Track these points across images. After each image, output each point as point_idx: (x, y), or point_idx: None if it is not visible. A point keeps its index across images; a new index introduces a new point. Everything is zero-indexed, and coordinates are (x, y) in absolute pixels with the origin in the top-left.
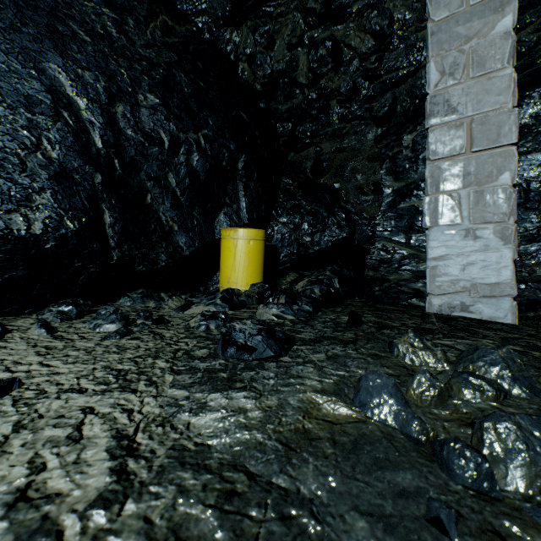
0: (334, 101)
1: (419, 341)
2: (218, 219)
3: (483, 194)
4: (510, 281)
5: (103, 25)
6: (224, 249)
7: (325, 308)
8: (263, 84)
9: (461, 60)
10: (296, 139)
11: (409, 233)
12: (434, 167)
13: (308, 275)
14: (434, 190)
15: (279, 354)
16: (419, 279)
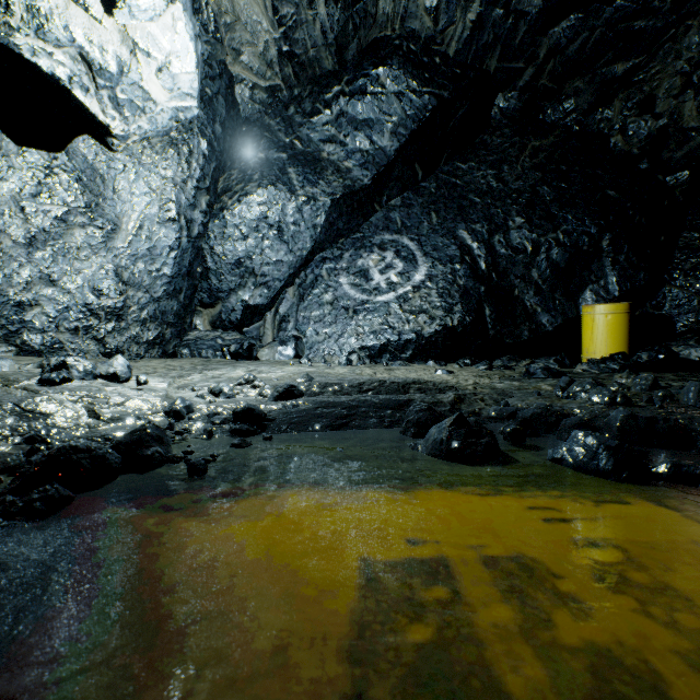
0: None
1: (626, 375)
2: (582, 296)
3: None
4: None
5: (487, 184)
6: (583, 324)
7: (653, 372)
8: (639, 148)
9: None
10: None
11: None
12: None
13: (671, 345)
14: None
15: (547, 377)
16: None
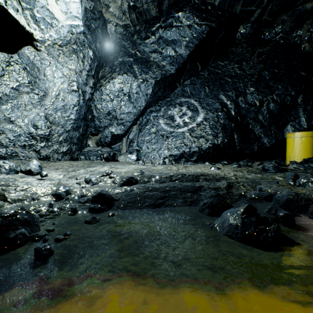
0: None
1: None
2: (286, 128)
3: None
4: None
5: (234, 71)
6: (287, 143)
7: None
8: None
9: None
10: None
11: None
12: None
13: None
14: None
15: (276, 172)
16: None
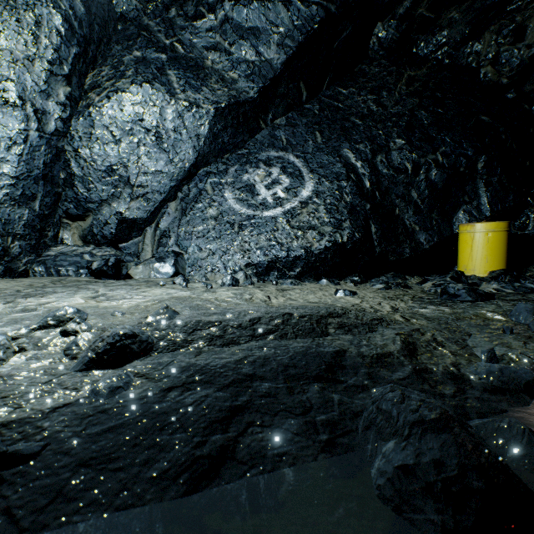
0: None
1: None
2: (456, 216)
3: None
4: None
5: (367, 108)
6: (460, 242)
7: None
8: (509, 77)
9: None
10: None
11: None
12: None
13: None
14: None
15: (475, 300)
16: None
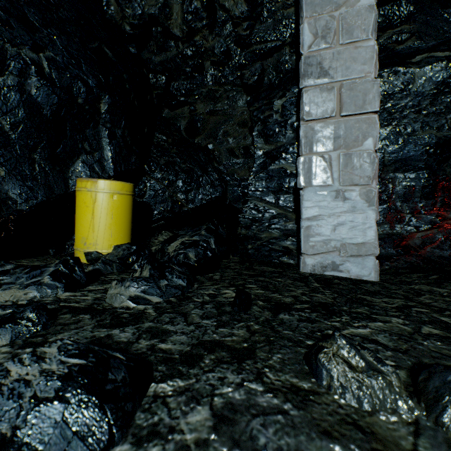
0: (208, 62)
1: (358, 356)
2: (74, 167)
3: (352, 157)
4: (374, 241)
5: None
6: (79, 204)
7: (201, 275)
8: (133, 25)
9: (333, 25)
10: (170, 94)
11: (278, 194)
12: (308, 128)
13: (183, 234)
14: (308, 150)
15: (106, 446)
16: (288, 237)
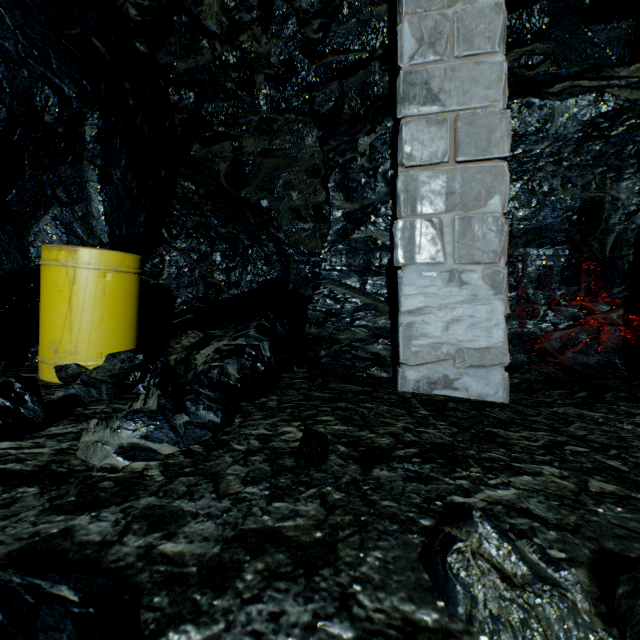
0: (261, 75)
1: (514, 555)
2: (38, 227)
3: (472, 223)
4: (502, 345)
5: None
6: (46, 287)
7: (247, 401)
8: (141, 7)
9: (445, 28)
10: (203, 122)
11: (365, 275)
12: (409, 177)
13: (220, 335)
14: (409, 211)
15: None
16: (379, 339)
